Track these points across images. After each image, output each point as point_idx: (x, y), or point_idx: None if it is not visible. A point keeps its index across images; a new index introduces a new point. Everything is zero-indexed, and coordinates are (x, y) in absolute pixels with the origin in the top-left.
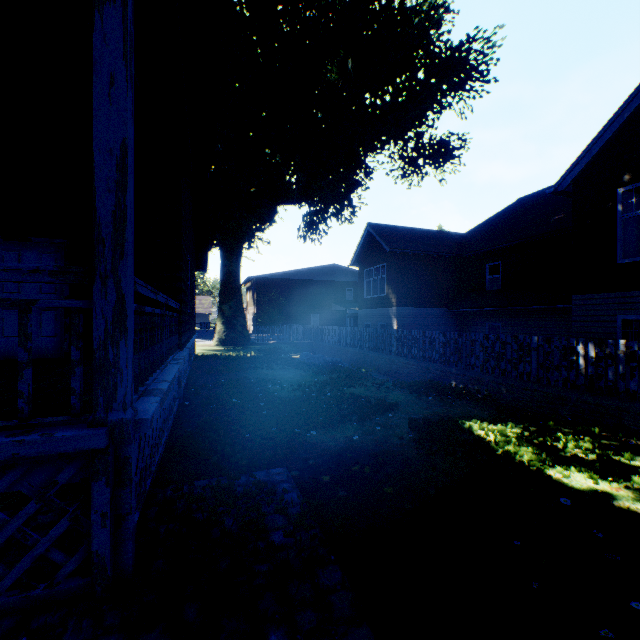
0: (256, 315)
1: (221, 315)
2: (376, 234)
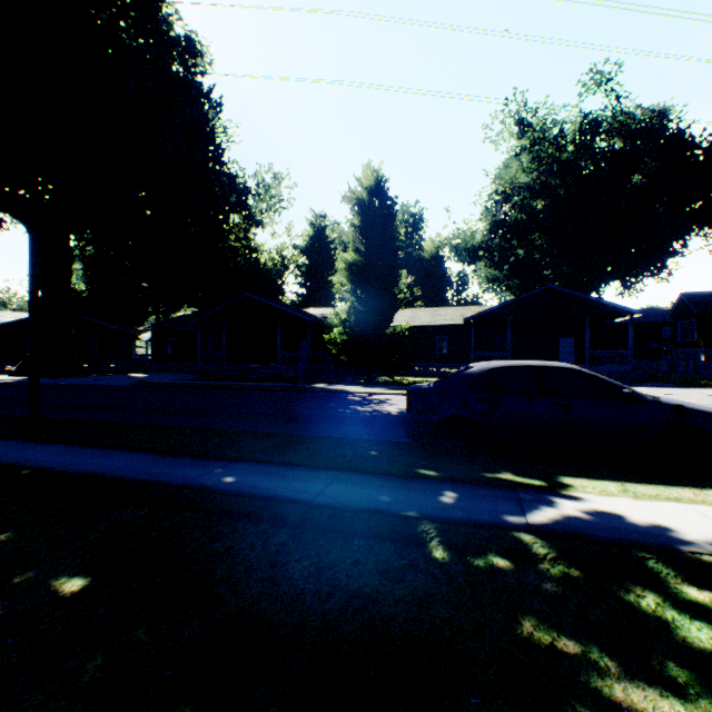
0: None
1: None
2: (686, 301)
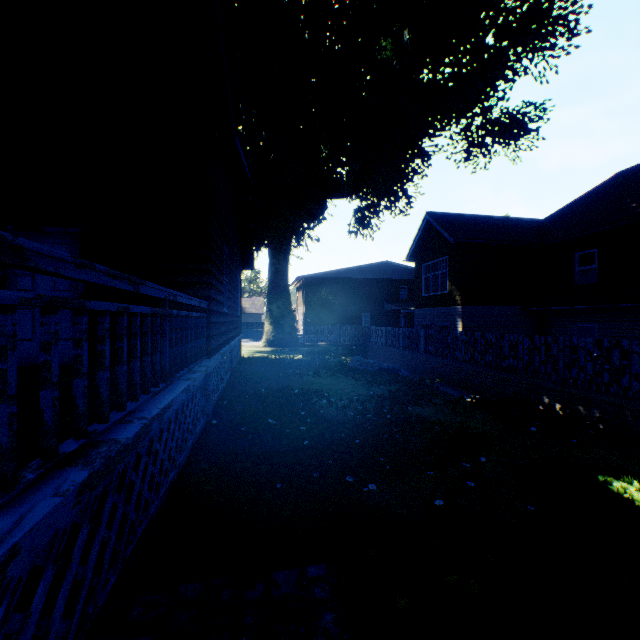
0: (305, 315)
1: (269, 315)
2: (436, 223)
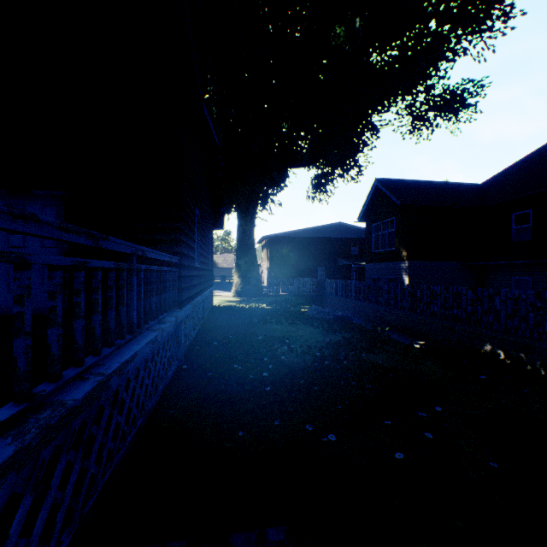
0: (269, 269)
1: (237, 269)
2: (385, 188)
